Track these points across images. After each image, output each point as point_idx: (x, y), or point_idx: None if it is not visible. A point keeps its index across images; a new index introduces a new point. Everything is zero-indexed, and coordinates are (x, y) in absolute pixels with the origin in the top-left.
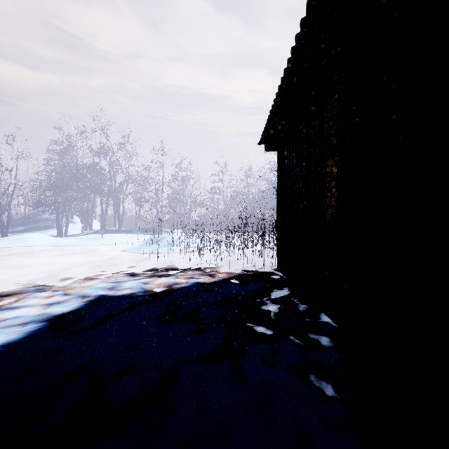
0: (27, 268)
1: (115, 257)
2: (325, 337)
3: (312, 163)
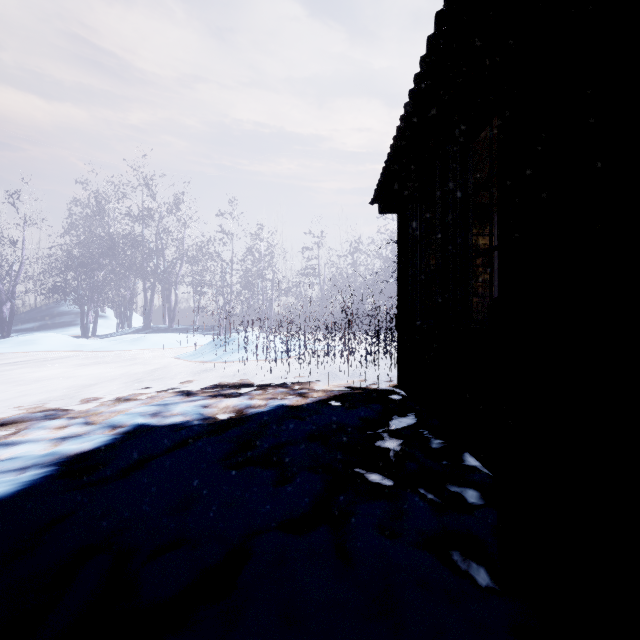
0: (34, 383)
1: (163, 368)
2: (473, 490)
3: (451, 230)
